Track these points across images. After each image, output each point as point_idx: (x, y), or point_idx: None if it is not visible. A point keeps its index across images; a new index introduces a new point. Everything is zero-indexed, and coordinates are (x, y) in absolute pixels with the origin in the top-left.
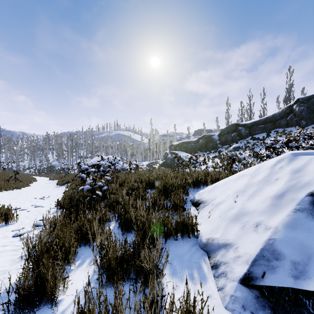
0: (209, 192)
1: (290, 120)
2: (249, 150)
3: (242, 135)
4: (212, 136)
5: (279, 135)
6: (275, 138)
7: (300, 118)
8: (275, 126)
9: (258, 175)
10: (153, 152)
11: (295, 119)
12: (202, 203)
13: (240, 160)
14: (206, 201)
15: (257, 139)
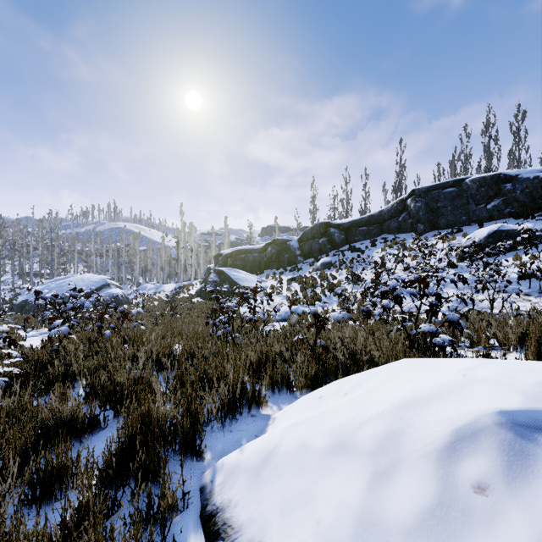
0: (251, 484)
1: (403, 222)
2: (346, 269)
3: (335, 242)
4: (289, 241)
5: (389, 246)
6: (384, 250)
7: (416, 220)
8: (383, 230)
9: (399, 484)
10: (187, 265)
11: (409, 221)
12: (225, 541)
13: (333, 287)
14: (235, 537)
15: (357, 250)
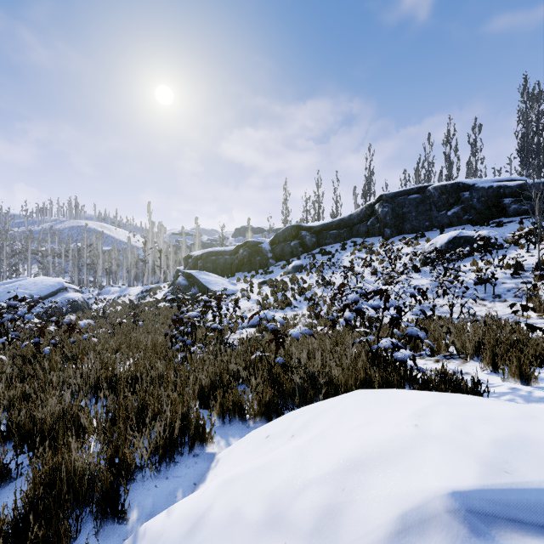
0: None
1: (372, 226)
2: (317, 272)
3: (307, 245)
4: (261, 243)
5: (358, 249)
6: (353, 254)
7: (383, 225)
8: (353, 233)
9: None
10: (156, 266)
11: (377, 225)
12: None
13: (303, 291)
14: None
15: (328, 254)
